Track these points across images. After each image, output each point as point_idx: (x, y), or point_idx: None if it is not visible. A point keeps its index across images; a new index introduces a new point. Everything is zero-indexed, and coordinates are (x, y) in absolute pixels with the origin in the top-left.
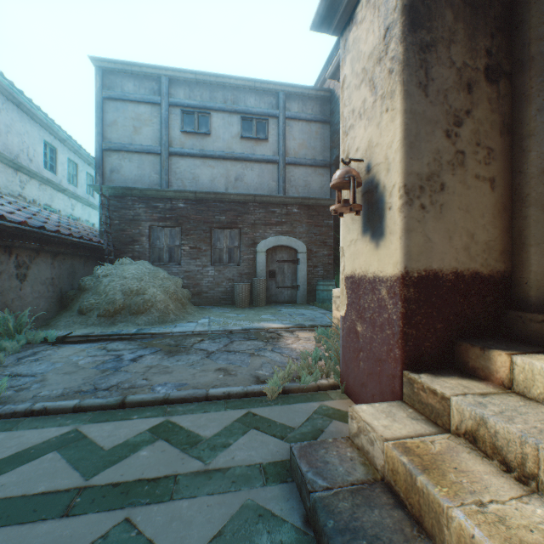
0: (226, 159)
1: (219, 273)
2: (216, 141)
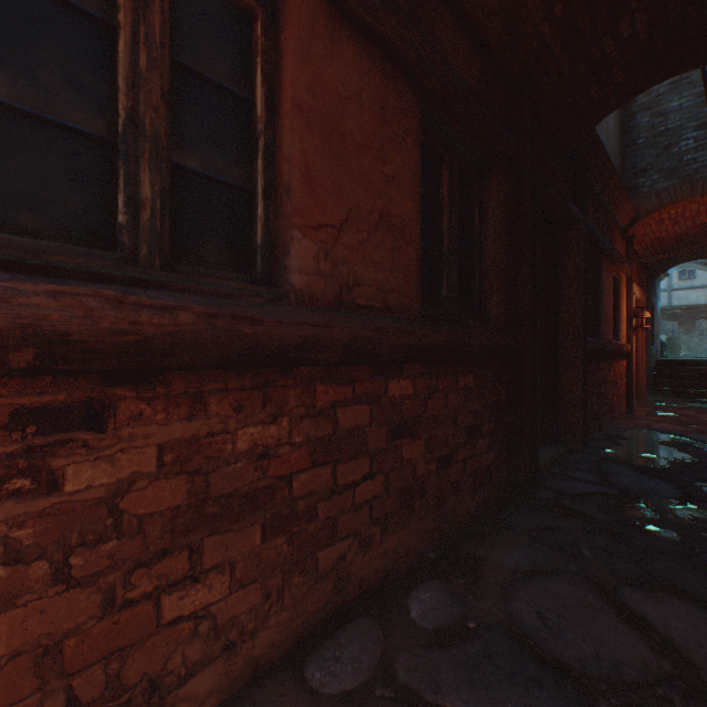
0: (704, 287)
1: (700, 340)
2: (698, 280)
